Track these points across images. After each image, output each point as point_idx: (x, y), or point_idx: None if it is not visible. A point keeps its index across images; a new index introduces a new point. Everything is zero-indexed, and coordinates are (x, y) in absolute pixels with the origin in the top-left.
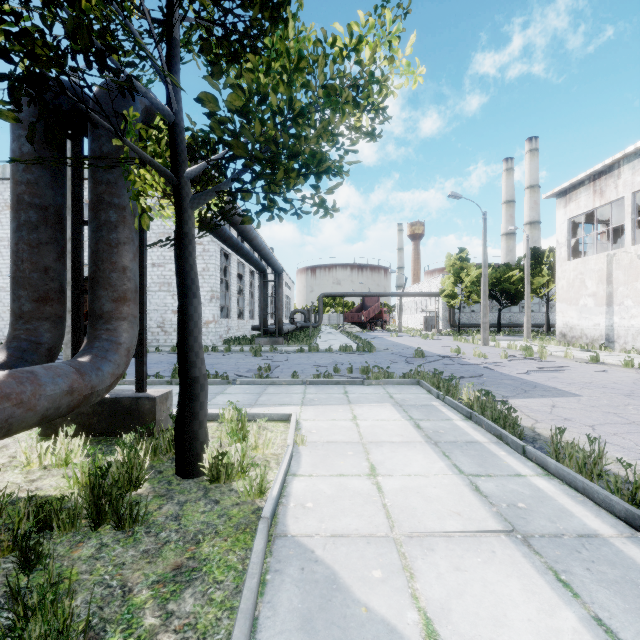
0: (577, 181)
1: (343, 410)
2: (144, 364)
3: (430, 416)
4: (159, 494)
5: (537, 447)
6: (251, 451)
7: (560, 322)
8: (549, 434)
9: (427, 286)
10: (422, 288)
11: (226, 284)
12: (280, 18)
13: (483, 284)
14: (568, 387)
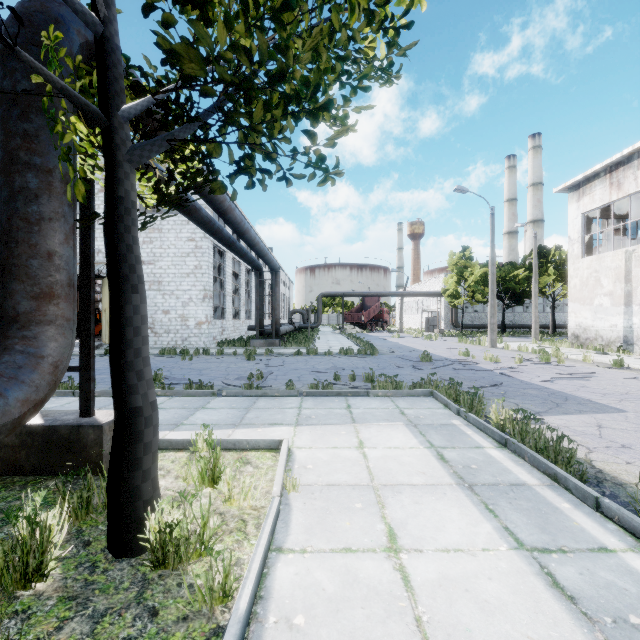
0: (592, 173)
1: (346, 432)
2: (91, 380)
3: (454, 442)
4: (69, 594)
5: (608, 494)
6: (223, 504)
7: (572, 323)
8: (614, 471)
9: (429, 285)
10: (423, 288)
11: (221, 283)
12: None
13: (491, 283)
14: (605, 399)
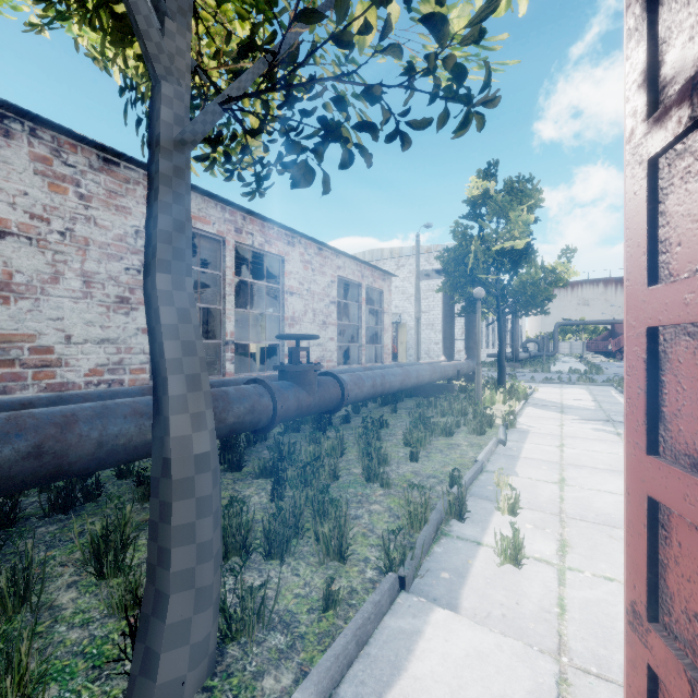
0: None
1: (557, 389)
2: None
3: (601, 392)
4: None
5: None
6: None
7: None
8: None
9: None
10: None
11: None
12: (529, 255)
13: None
14: None
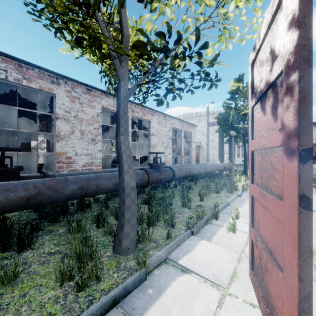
0: None
1: None
2: None
3: None
4: None
5: None
6: None
7: None
8: None
9: None
10: None
11: None
12: None
13: None
14: None
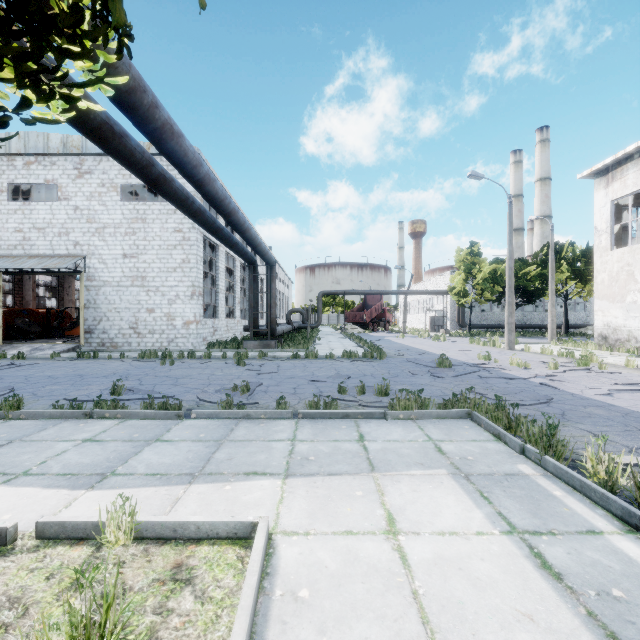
0: (624, 155)
1: (363, 493)
2: None
3: (545, 517)
4: None
5: None
6: None
7: (599, 322)
8: None
9: (433, 284)
10: (427, 286)
11: (213, 279)
12: None
13: (508, 278)
14: None
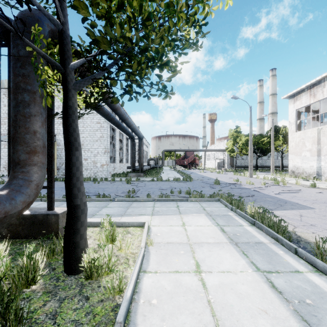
0: (300, 89)
1: (176, 218)
2: (53, 192)
3: (229, 223)
4: (47, 290)
5: (302, 247)
6: (117, 251)
7: (291, 165)
8: (306, 236)
9: (219, 146)
10: (216, 147)
11: (113, 144)
12: None
13: (250, 144)
14: (305, 203)
